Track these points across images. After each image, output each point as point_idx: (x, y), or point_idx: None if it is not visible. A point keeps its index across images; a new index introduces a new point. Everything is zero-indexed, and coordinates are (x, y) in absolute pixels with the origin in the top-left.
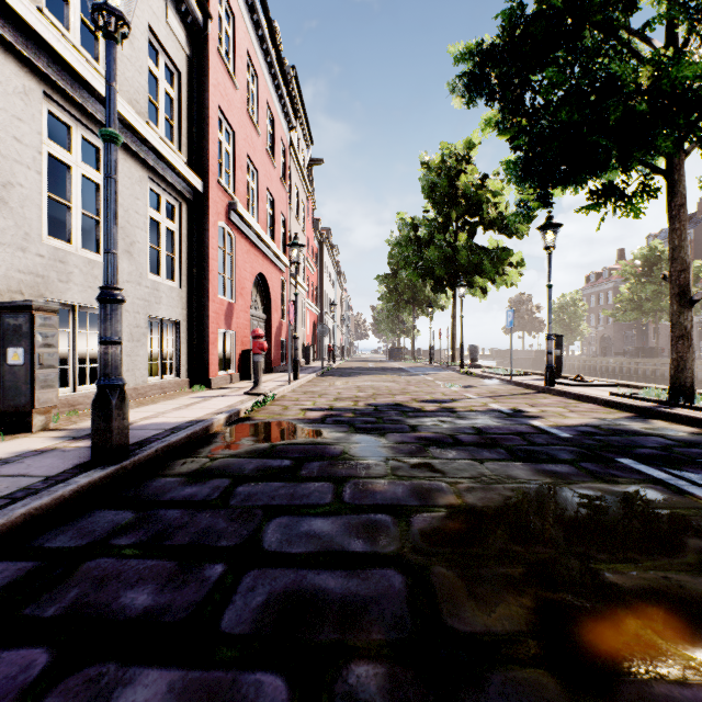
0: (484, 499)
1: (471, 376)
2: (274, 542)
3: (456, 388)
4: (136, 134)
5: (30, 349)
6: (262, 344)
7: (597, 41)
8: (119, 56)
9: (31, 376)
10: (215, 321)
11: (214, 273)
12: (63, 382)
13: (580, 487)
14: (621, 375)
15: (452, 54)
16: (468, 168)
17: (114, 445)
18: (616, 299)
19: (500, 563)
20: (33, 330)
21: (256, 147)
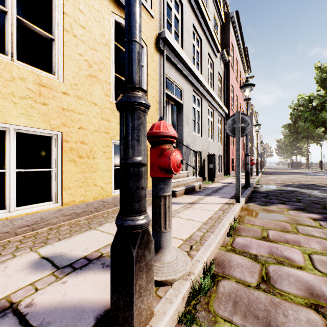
0: None
1: None
2: (301, 199)
3: None
4: (218, 105)
5: (214, 164)
6: (253, 162)
7: None
8: (214, 85)
9: (214, 170)
10: (230, 155)
11: (230, 139)
12: None
13: None
14: None
15: None
16: None
17: (249, 184)
18: None
19: None
20: (214, 160)
21: (237, 89)
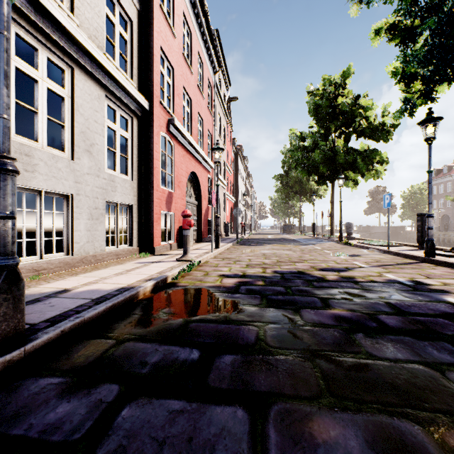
0: None
1: (350, 246)
2: None
3: (344, 257)
4: (93, 60)
5: None
6: (190, 222)
7: None
8: None
9: None
10: (158, 205)
11: (157, 170)
12: (57, 248)
13: None
14: None
15: None
16: (345, 91)
17: None
18: None
19: None
20: None
21: (189, 82)
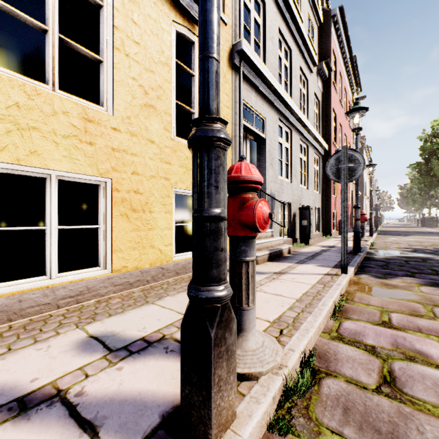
0: None
1: None
2: None
3: None
4: (314, 138)
5: (308, 220)
6: (365, 218)
7: None
8: (309, 111)
9: (309, 229)
10: (331, 207)
11: (331, 185)
12: None
13: None
14: None
15: None
16: None
17: (360, 248)
18: None
19: None
20: (309, 215)
21: (341, 115)
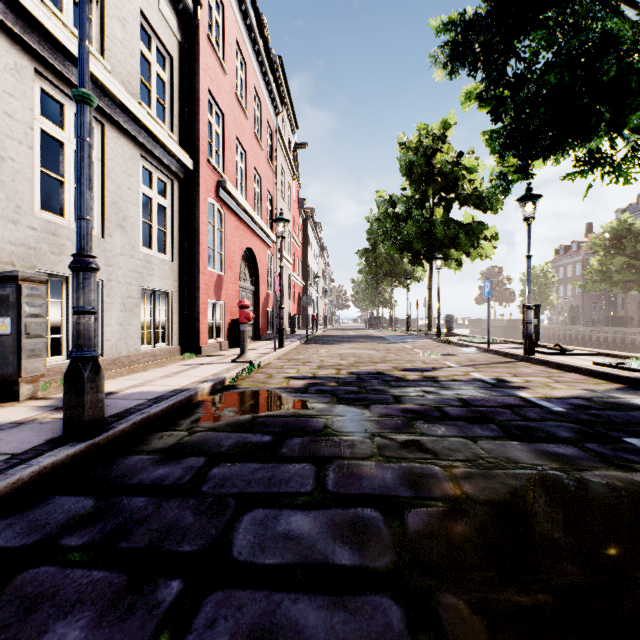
0: (486, 490)
1: (448, 344)
2: (245, 547)
3: (435, 357)
4: (128, 113)
5: (16, 319)
6: (248, 314)
7: (586, 2)
8: (111, 39)
9: (18, 346)
10: (205, 292)
11: (204, 247)
12: None
13: (594, 475)
14: (590, 343)
15: (433, 27)
16: (444, 147)
17: (86, 420)
18: (586, 271)
19: (524, 589)
20: (20, 300)
21: (244, 129)
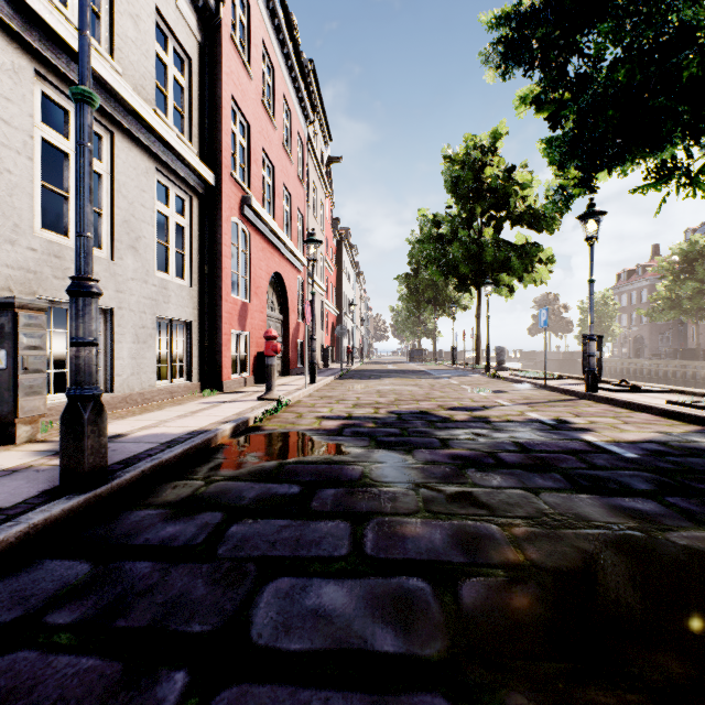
0: (553, 555)
1: (498, 380)
2: (267, 627)
3: (486, 394)
4: (141, 121)
5: (12, 351)
6: (276, 346)
7: None
8: (122, 38)
9: (14, 382)
10: (228, 322)
11: (227, 271)
12: None
13: (681, 537)
14: (657, 378)
15: (484, 22)
16: (495, 159)
17: (86, 469)
18: (652, 298)
19: (611, 688)
20: (16, 330)
21: (271, 141)
